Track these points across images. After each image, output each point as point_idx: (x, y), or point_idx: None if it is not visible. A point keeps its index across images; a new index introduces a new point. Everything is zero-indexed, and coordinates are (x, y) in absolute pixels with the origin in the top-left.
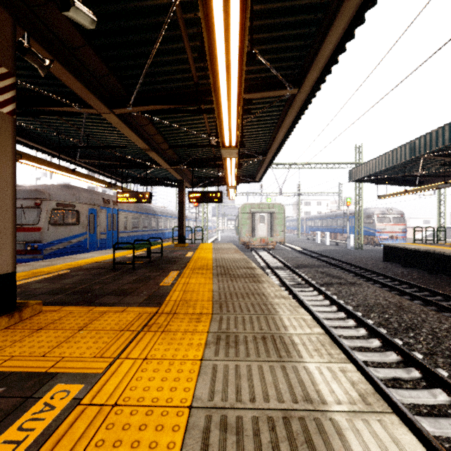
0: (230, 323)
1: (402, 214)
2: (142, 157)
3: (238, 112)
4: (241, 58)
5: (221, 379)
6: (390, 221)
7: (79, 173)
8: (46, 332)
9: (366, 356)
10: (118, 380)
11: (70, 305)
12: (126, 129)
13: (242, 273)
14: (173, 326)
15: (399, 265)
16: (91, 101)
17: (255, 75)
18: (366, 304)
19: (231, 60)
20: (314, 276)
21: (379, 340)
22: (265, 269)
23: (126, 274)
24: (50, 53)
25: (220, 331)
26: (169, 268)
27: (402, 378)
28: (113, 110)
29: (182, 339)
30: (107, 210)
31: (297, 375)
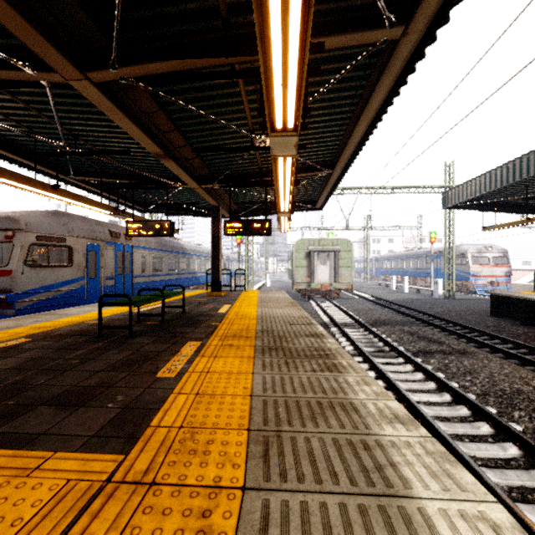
0: None
1: (504, 253)
2: (161, 173)
3: (303, 30)
4: None
5: None
6: (489, 262)
7: (66, 191)
8: None
9: None
10: None
11: None
12: (119, 115)
13: (303, 347)
14: None
15: (516, 322)
16: (42, 49)
17: (328, 3)
18: (498, 391)
19: None
20: (401, 339)
21: None
22: (329, 327)
23: (113, 347)
24: None
25: None
26: (187, 335)
27: None
28: (87, 73)
29: None
30: (116, 246)
31: None
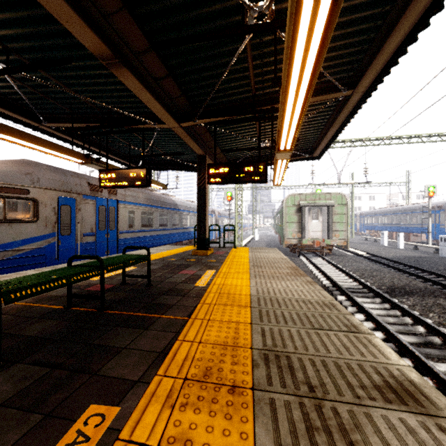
0: None
1: None
2: (136, 113)
3: None
4: None
5: None
6: None
7: (8, 127)
8: None
9: None
10: None
11: None
12: None
13: None
14: None
15: None
16: None
17: None
18: None
19: None
20: None
21: None
22: (334, 293)
23: None
24: None
25: None
26: (108, 365)
27: None
28: None
29: None
30: (98, 201)
31: None
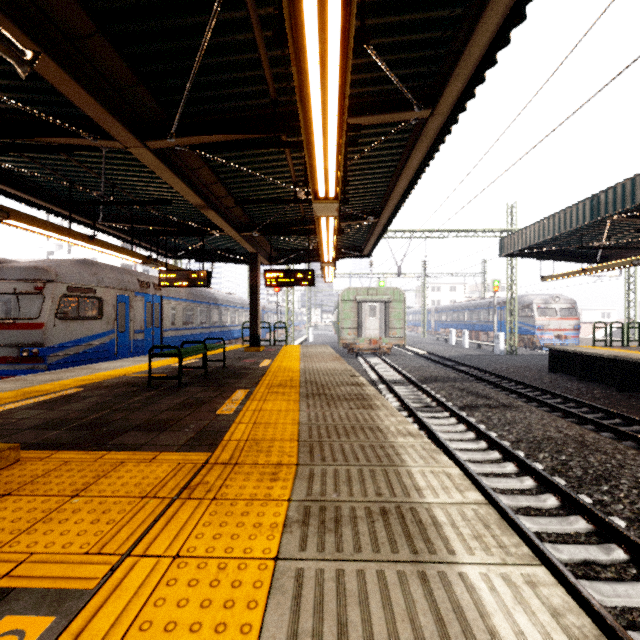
0: (326, 483)
1: (573, 304)
2: (196, 219)
3: (339, 140)
4: (345, 38)
5: (311, 603)
6: (556, 314)
7: (101, 241)
8: (15, 502)
9: (537, 523)
10: (121, 607)
11: (68, 449)
12: (168, 173)
13: (344, 393)
14: (232, 489)
15: (573, 378)
16: (111, 126)
17: (365, 88)
18: (530, 438)
19: (328, 39)
20: (450, 395)
21: (556, 497)
22: (377, 384)
23: (167, 395)
24: (37, 43)
25: (309, 498)
26: (234, 385)
27: (598, 561)
28: (146, 142)
29: (245, 514)
30: (145, 297)
31: (450, 594)
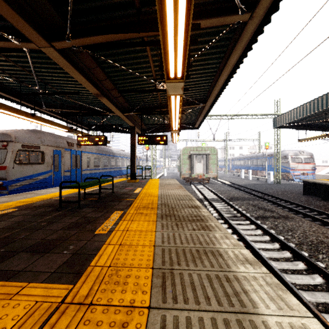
0: None
1: (311, 155)
2: (99, 106)
3: (187, 14)
4: None
5: None
6: (301, 161)
7: (40, 117)
8: None
9: None
10: None
11: None
12: (72, 69)
13: (187, 214)
14: None
15: (319, 198)
16: (23, 27)
17: None
18: (308, 241)
19: None
20: (248, 209)
21: None
22: (203, 201)
23: (68, 214)
24: None
25: None
26: (114, 207)
27: None
28: (52, 43)
29: None
30: (71, 151)
31: None
